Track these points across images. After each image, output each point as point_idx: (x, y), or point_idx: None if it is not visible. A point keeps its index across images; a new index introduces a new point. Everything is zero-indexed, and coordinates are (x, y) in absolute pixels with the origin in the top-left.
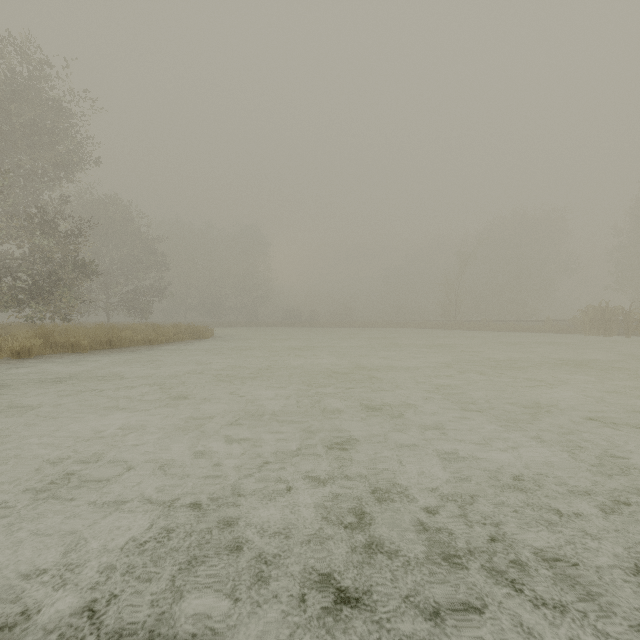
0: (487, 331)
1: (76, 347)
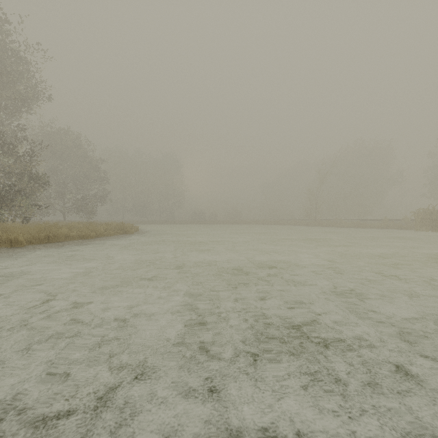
0: (340, 227)
1: (14, 242)
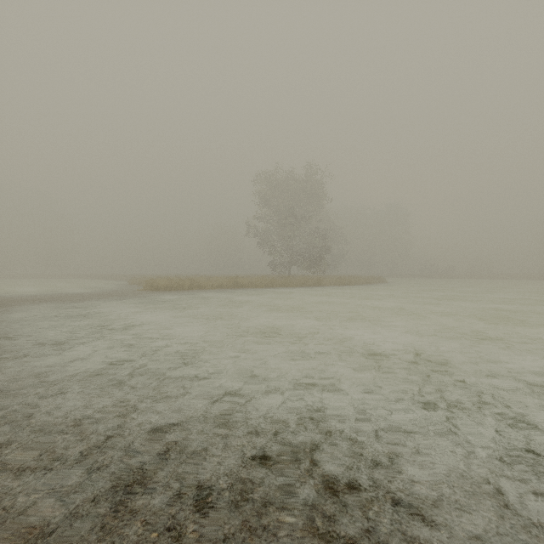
0: None
1: (350, 283)
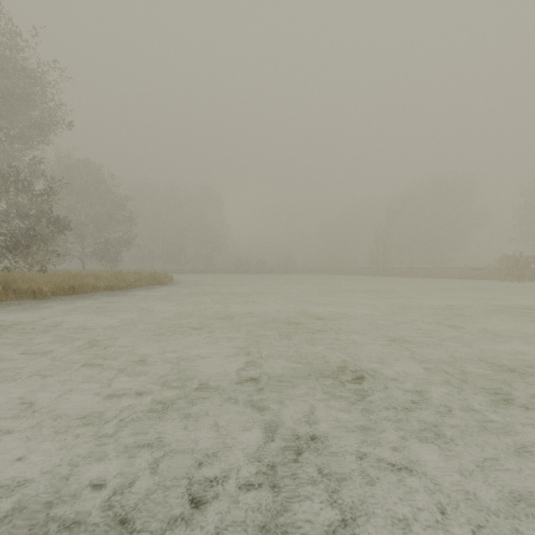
0: (412, 277)
1: (38, 293)
